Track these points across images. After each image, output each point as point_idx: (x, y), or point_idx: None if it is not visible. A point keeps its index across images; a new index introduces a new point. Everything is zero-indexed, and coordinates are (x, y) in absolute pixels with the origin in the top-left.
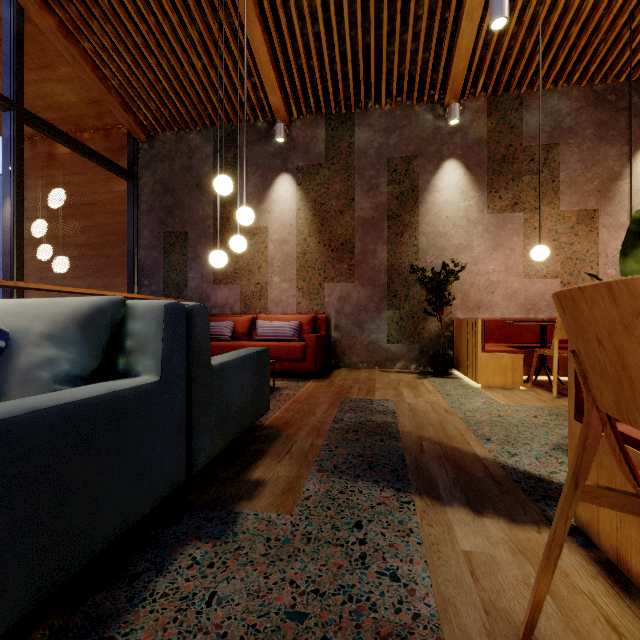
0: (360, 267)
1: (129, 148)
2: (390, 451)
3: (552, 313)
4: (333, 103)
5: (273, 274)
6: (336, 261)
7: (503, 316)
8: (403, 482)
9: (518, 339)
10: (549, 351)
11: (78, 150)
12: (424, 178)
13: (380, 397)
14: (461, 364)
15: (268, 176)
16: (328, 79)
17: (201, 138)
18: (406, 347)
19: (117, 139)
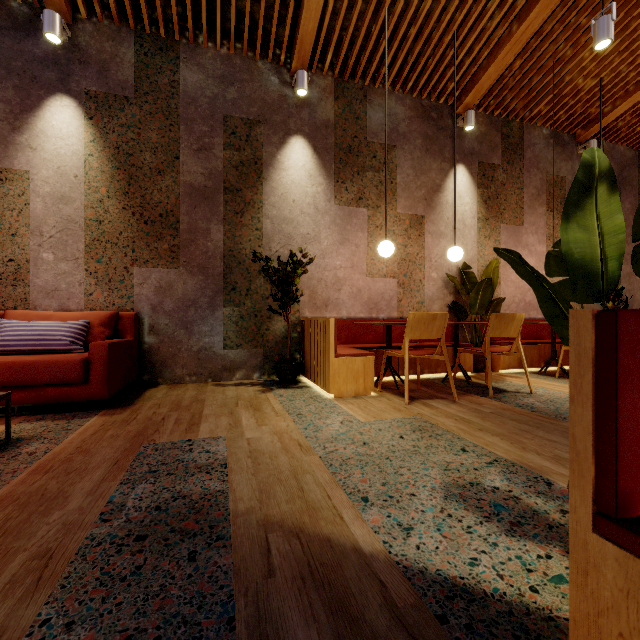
0: (187, 249)
1: None
2: (204, 594)
3: (391, 312)
4: (146, 15)
5: (42, 247)
6: (152, 238)
7: (349, 315)
8: None
9: (363, 339)
10: (400, 353)
11: None
12: (269, 150)
13: (207, 434)
14: (310, 370)
15: (32, 92)
16: None
17: None
18: (248, 352)
19: None
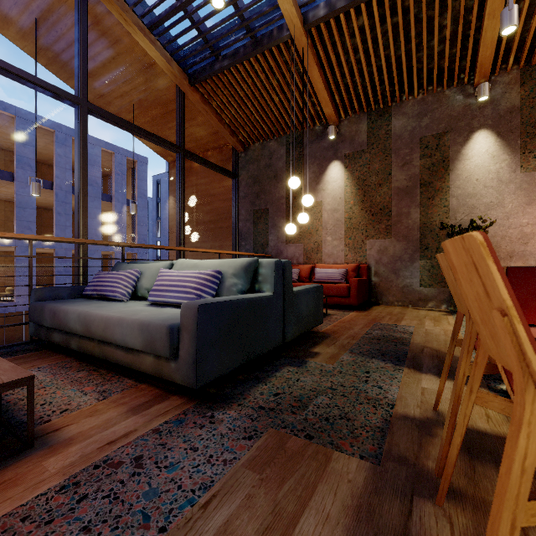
0: (396, 226)
1: (233, 158)
2: (398, 350)
3: None
4: (373, 103)
5: (327, 235)
6: (375, 223)
7: None
8: (400, 362)
9: None
10: None
11: (208, 166)
12: (454, 149)
13: (404, 324)
14: None
15: (323, 164)
16: (368, 88)
17: (277, 144)
18: (437, 290)
19: (226, 153)
